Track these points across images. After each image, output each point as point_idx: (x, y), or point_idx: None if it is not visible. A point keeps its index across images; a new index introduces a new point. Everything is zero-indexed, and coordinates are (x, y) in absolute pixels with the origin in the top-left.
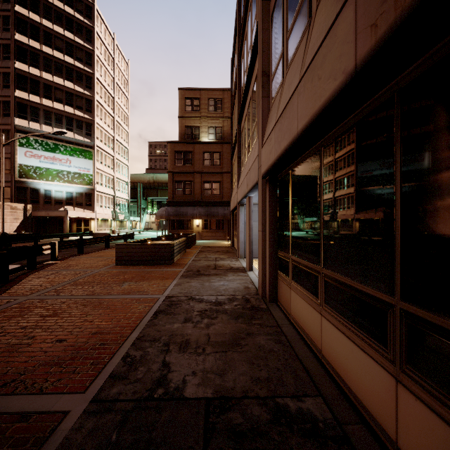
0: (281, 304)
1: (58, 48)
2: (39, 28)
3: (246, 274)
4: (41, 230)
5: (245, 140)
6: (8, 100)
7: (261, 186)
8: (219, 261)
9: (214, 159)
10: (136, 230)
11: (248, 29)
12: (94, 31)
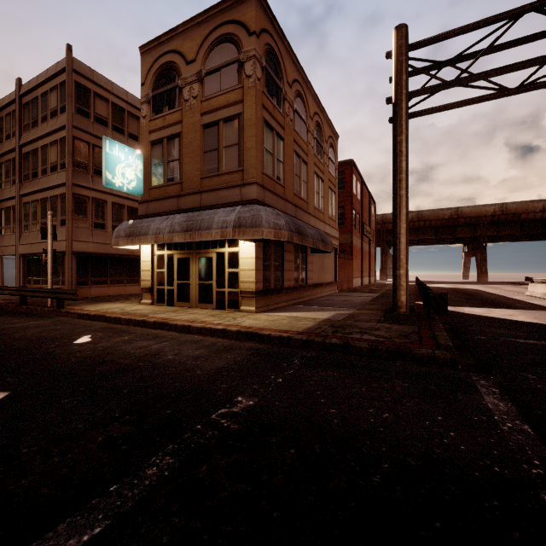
0: None
1: None
2: None
3: None
4: None
5: None
6: None
7: (18, 257)
8: None
9: None
10: None
11: None
12: None
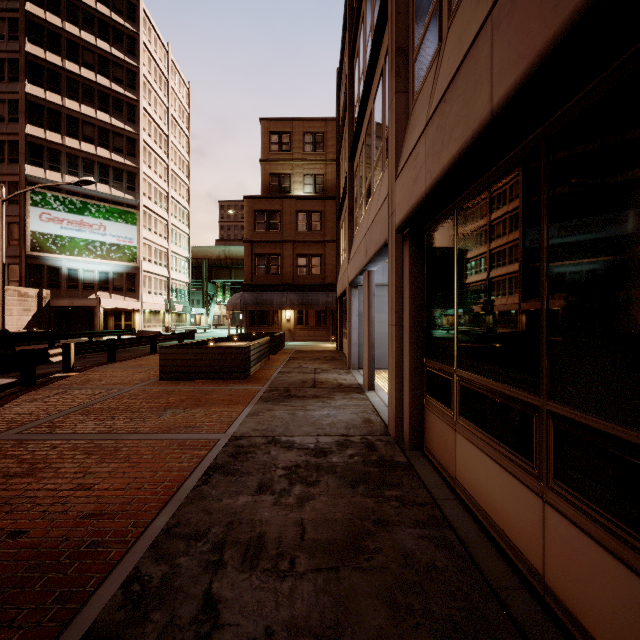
0: (433, 455)
1: (87, 64)
2: (61, 35)
3: (364, 396)
4: (63, 327)
5: (360, 184)
6: (15, 139)
7: (394, 247)
8: (320, 373)
9: (312, 222)
10: (199, 327)
11: (367, 5)
12: (139, 39)
